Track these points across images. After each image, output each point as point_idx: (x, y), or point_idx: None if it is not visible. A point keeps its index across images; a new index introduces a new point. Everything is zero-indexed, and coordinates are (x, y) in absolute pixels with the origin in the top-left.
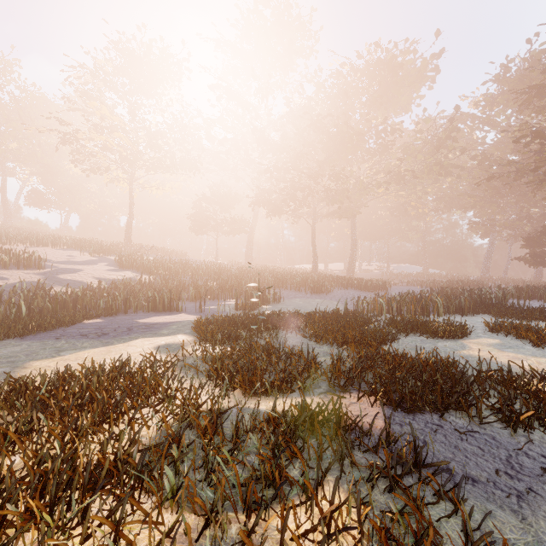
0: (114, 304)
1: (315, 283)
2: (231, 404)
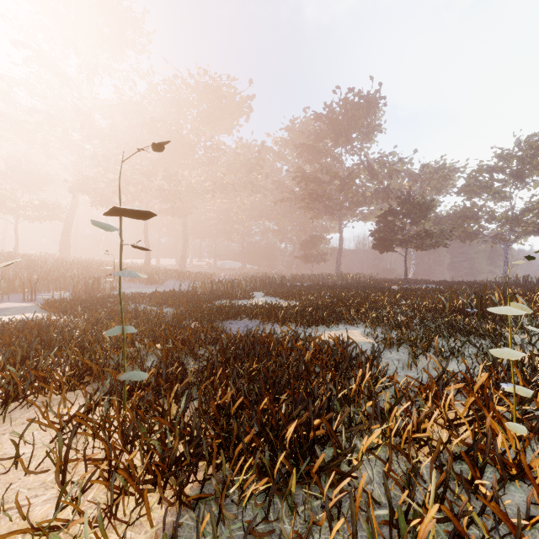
0: None
1: (150, 275)
2: None
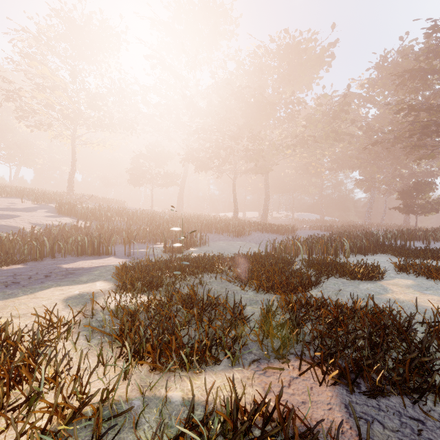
0: (41, 248)
1: (236, 228)
2: (134, 391)
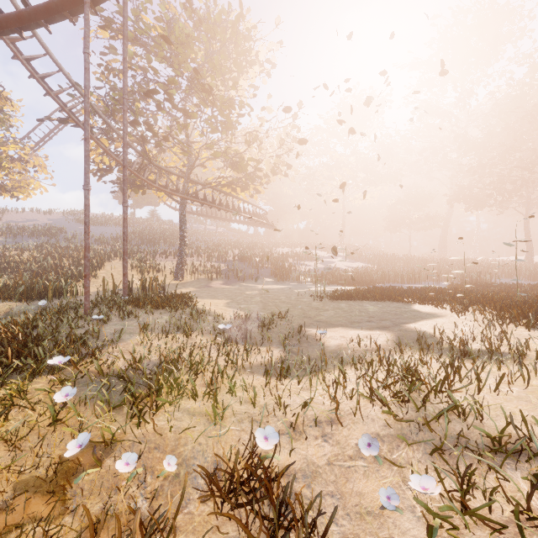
0: (382, 278)
1: (531, 271)
2: None
